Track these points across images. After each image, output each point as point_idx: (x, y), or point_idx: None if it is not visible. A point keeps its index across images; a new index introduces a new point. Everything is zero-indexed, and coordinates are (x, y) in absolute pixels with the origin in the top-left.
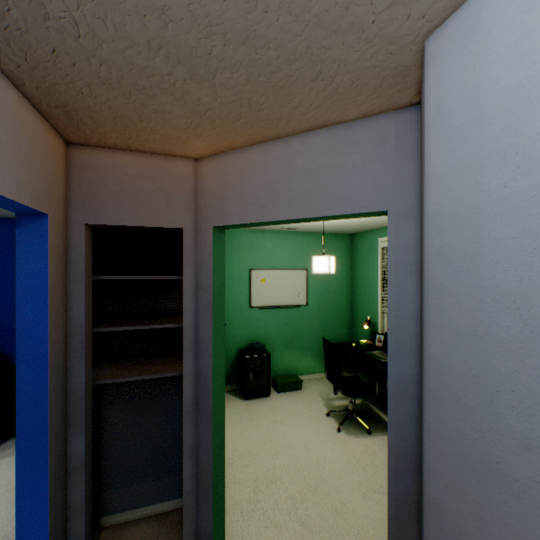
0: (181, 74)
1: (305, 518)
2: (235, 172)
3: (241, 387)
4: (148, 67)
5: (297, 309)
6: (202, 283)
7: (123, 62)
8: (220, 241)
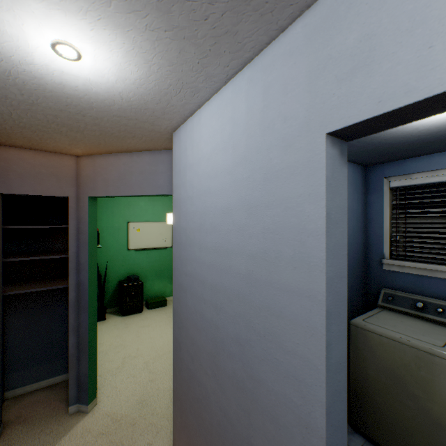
0: (66, 129)
1: (153, 370)
2: (102, 167)
3: (120, 308)
4: (48, 126)
5: (165, 250)
6: (81, 229)
7: (34, 123)
8: (94, 205)
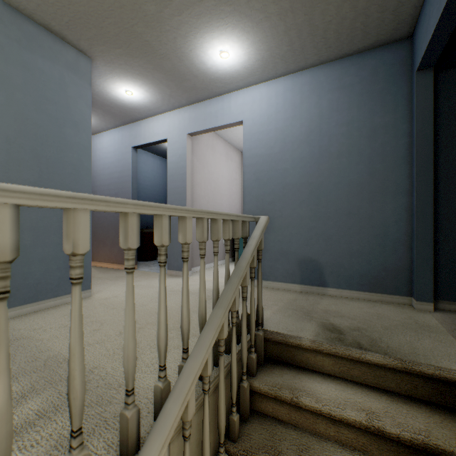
0: None
1: None
2: None
3: None
4: None
5: None
6: None
7: None
8: None
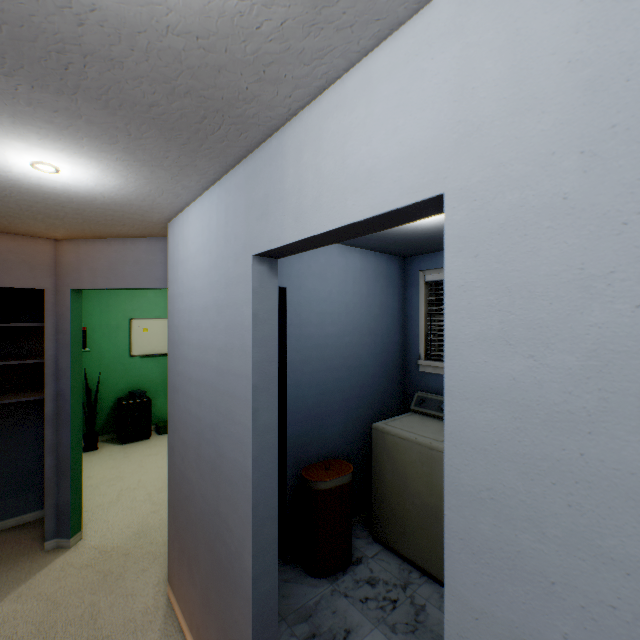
0: (42, 216)
1: (157, 500)
2: (89, 254)
3: (120, 434)
4: (21, 213)
5: None
6: (62, 328)
7: (4, 210)
8: (78, 299)
